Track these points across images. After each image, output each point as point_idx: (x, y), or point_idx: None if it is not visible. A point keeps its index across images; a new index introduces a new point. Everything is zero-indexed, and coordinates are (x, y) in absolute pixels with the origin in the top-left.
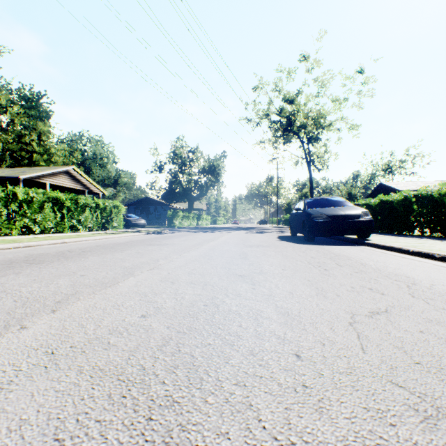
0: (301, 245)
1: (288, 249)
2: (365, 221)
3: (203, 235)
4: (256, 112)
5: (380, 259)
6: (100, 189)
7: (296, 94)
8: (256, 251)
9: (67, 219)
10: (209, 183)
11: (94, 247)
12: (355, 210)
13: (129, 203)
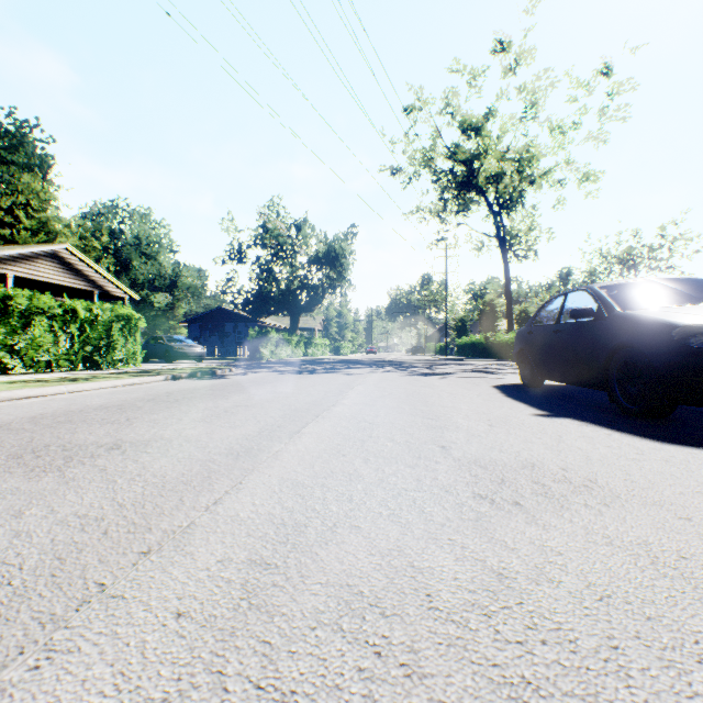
0: None
1: None
2: None
3: (300, 386)
4: (408, 157)
5: None
6: (123, 289)
7: (485, 116)
8: (697, 648)
9: None
10: (327, 283)
11: None
12: None
13: (190, 318)
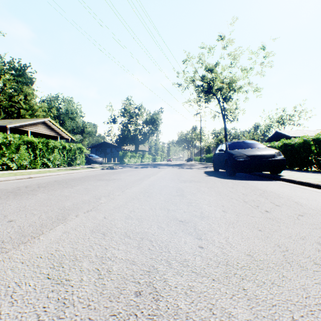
0: (226, 180)
1: (218, 185)
2: (279, 160)
3: (145, 171)
4: (184, 79)
5: (308, 196)
6: (69, 135)
7: (215, 65)
8: (190, 186)
9: (40, 158)
10: (150, 131)
11: (52, 182)
12: (269, 150)
13: (91, 146)
